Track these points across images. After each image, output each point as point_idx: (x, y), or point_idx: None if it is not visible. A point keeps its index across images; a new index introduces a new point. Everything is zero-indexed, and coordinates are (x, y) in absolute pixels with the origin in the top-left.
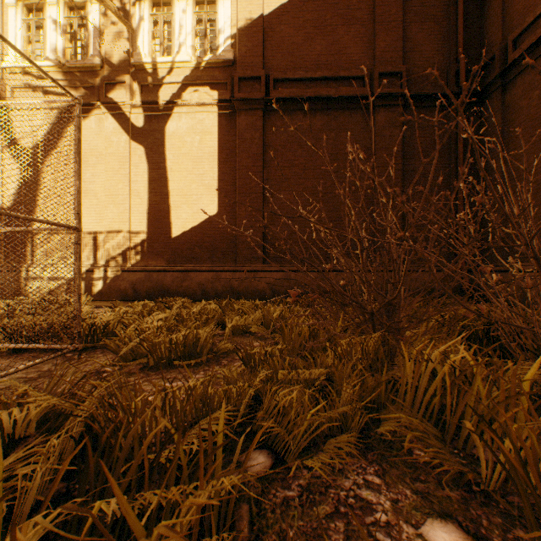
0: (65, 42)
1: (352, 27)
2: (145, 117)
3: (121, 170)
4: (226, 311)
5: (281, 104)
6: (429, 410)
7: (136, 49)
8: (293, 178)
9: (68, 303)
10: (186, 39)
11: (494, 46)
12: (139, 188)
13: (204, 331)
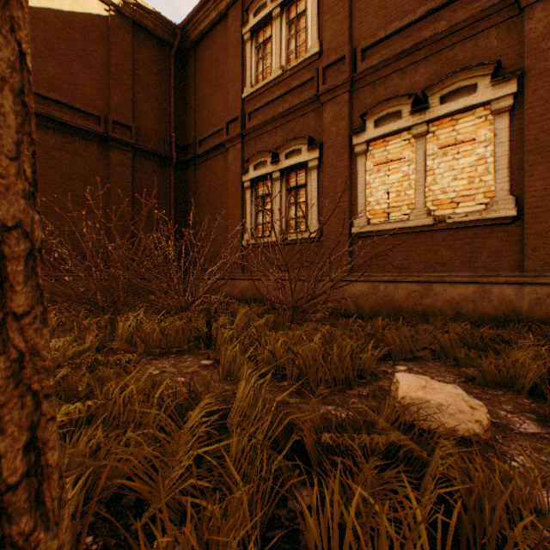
0: None
1: (89, 69)
2: None
3: None
4: None
5: None
6: (128, 339)
7: None
8: None
9: None
10: None
11: (192, 138)
12: None
13: None
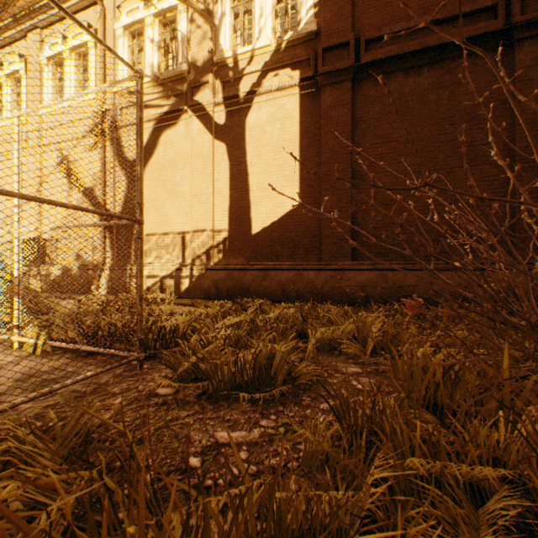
0: (159, 57)
1: None
2: (227, 114)
3: (205, 170)
4: (308, 318)
5: (374, 68)
6: None
7: (218, 47)
8: (390, 156)
9: (155, 301)
10: (266, 22)
11: None
12: (220, 186)
13: (279, 348)
